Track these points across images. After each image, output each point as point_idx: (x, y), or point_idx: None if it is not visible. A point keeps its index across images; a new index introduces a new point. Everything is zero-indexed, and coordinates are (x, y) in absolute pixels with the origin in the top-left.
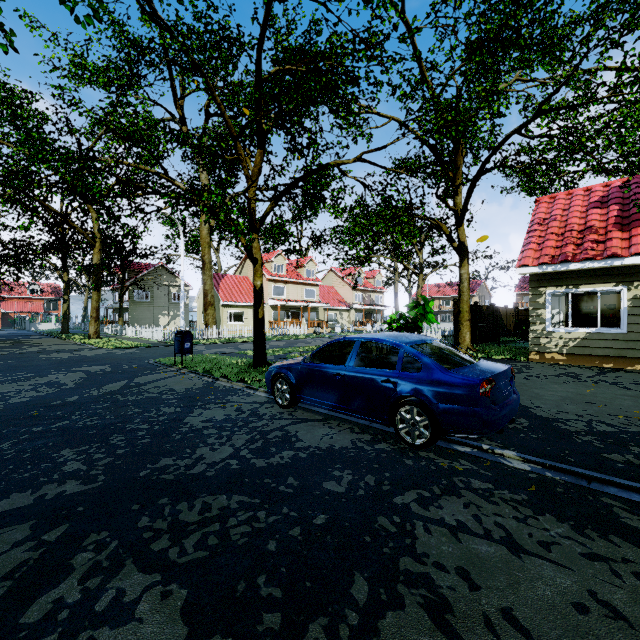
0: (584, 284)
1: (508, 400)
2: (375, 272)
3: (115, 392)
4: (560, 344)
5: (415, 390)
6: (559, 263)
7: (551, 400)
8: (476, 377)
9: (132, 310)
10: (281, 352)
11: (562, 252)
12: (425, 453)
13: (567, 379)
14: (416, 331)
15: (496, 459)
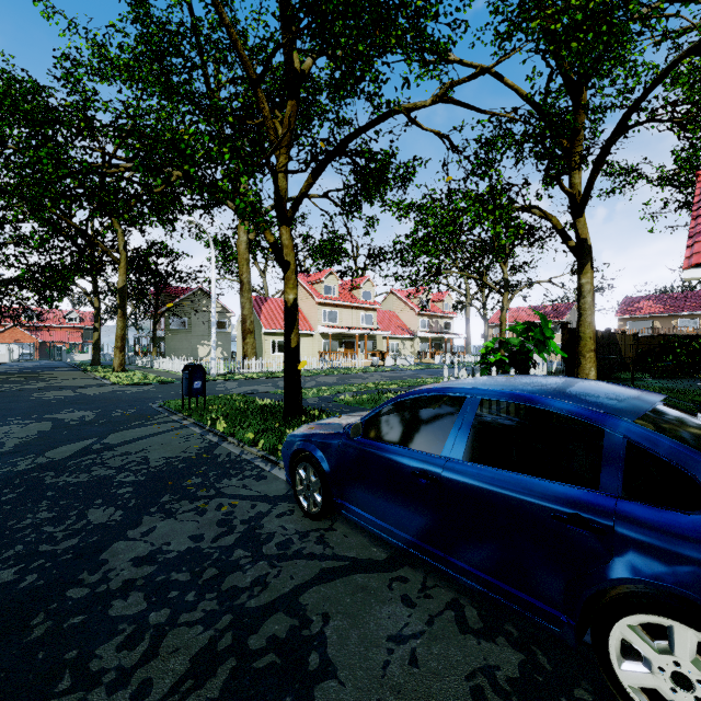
0: None
1: None
2: (444, 294)
3: (54, 464)
4: None
5: (695, 576)
6: None
7: None
8: None
9: (168, 339)
10: (328, 392)
11: None
12: None
13: None
14: (525, 367)
15: None
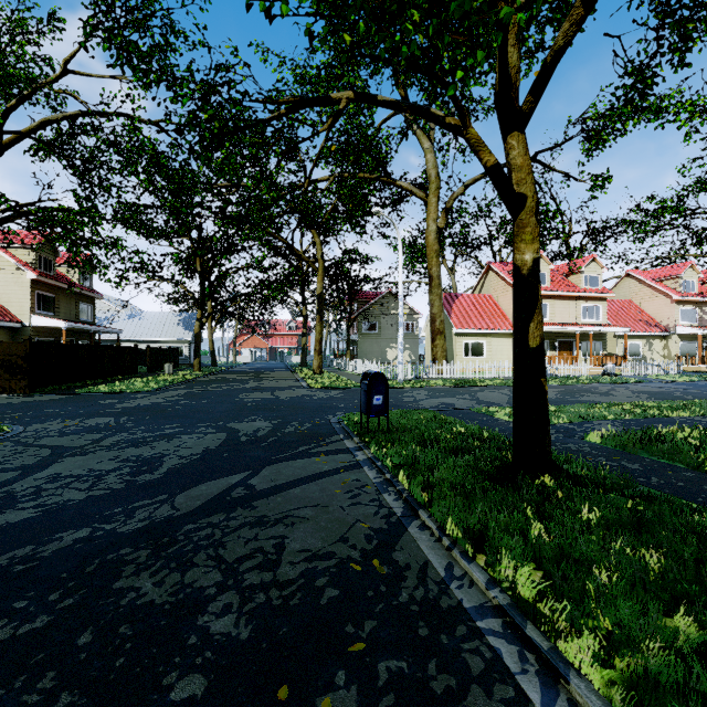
0: None
1: None
2: None
3: (165, 527)
4: None
5: None
6: None
7: None
8: None
9: (360, 343)
10: (565, 418)
11: None
12: None
13: None
14: None
15: None
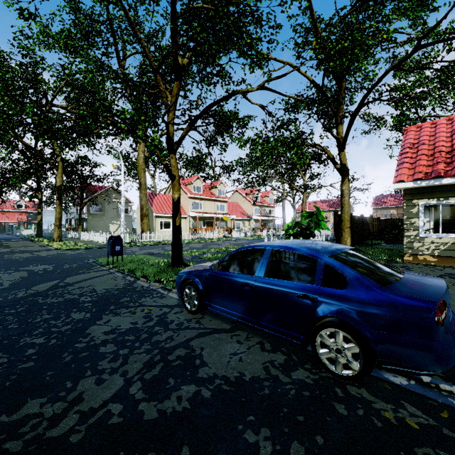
0: (454, 196)
1: (453, 323)
2: (269, 192)
3: (40, 293)
4: (432, 248)
5: (341, 311)
6: (432, 178)
7: (454, 305)
8: (425, 299)
9: (89, 220)
10: (197, 253)
11: (434, 169)
12: (355, 389)
13: (451, 281)
14: (309, 236)
15: (448, 401)
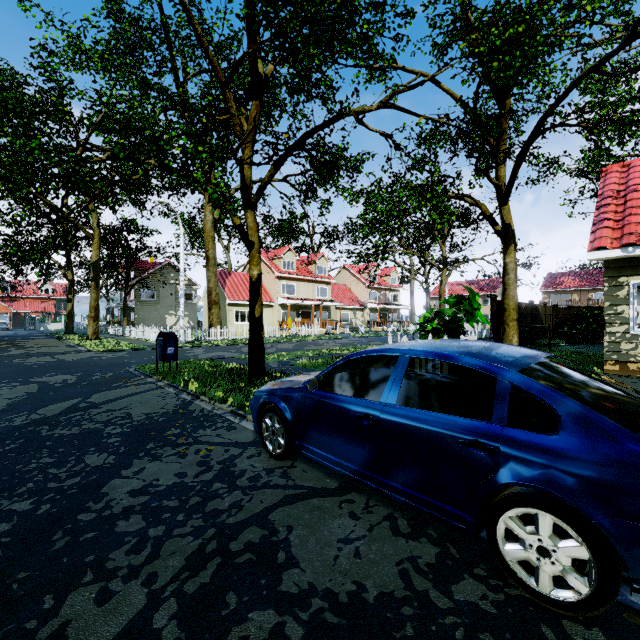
0: None
1: None
2: (391, 269)
3: (47, 420)
4: None
5: (550, 477)
6: None
7: None
8: None
9: (138, 310)
10: (287, 357)
11: None
12: (581, 630)
13: None
14: (457, 334)
15: None
